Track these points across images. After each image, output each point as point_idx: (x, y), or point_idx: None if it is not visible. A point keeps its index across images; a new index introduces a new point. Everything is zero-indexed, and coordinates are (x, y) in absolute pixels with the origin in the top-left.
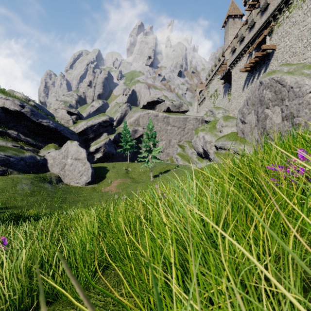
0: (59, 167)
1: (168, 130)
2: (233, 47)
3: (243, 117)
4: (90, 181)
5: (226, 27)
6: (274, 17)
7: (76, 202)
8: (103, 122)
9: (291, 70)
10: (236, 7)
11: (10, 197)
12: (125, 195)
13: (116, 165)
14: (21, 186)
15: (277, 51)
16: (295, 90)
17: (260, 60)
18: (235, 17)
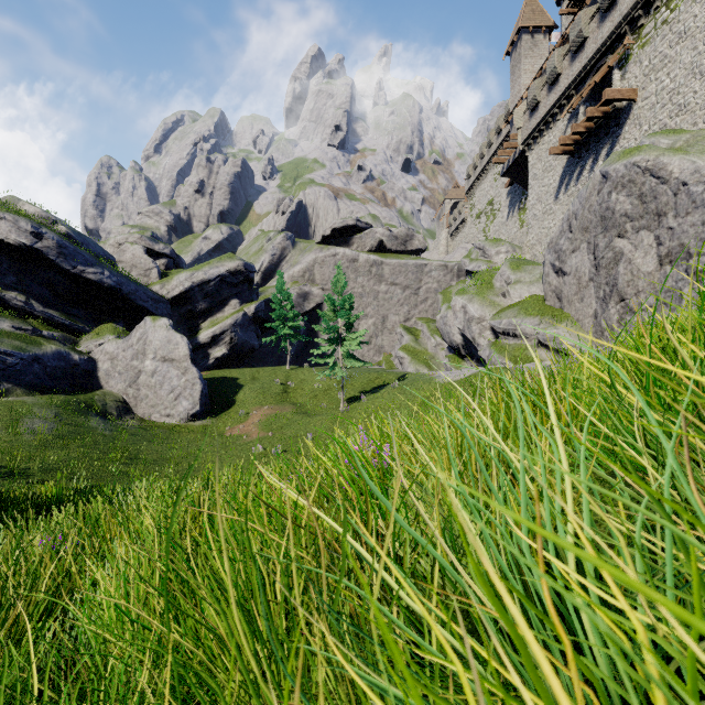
0: (124, 380)
1: (380, 293)
2: (534, 98)
3: (560, 260)
4: (198, 413)
5: (515, 56)
6: (633, 24)
7: (163, 462)
8: (229, 275)
9: (680, 144)
10: (538, 7)
11: (1, 451)
12: (280, 444)
13: (260, 375)
14: (31, 425)
15: (640, 103)
16: (693, 190)
17: (598, 128)
18: (537, 32)
